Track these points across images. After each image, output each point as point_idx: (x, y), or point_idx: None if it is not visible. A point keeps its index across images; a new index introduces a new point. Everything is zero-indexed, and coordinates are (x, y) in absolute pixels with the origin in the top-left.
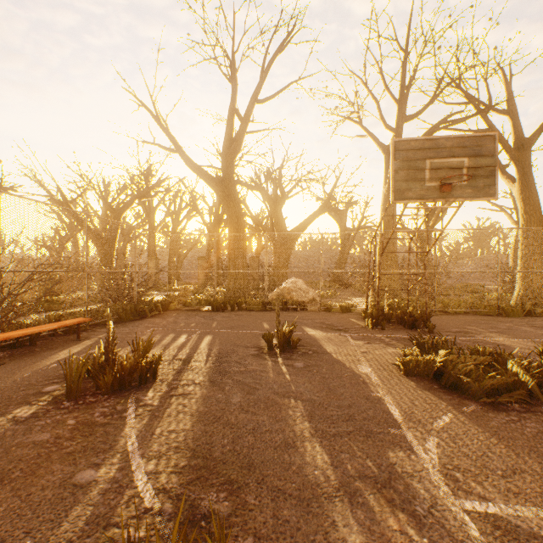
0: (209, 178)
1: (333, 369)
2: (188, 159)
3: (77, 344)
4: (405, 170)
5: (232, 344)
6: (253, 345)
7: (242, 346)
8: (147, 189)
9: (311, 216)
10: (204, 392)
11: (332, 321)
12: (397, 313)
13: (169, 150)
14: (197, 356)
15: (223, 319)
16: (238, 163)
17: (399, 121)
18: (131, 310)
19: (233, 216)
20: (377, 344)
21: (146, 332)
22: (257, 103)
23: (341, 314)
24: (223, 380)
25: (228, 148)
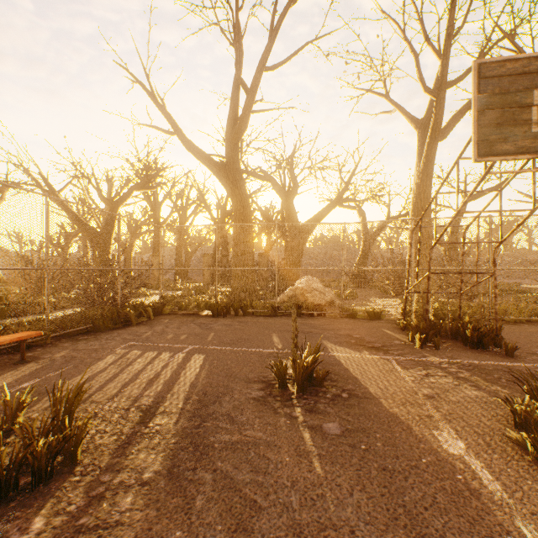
0: (210, 162)
1: (394, 442)
2: (187, 140)
3: (13, 371)
4: (498, 108)
5: (228, 373)
6: (257, 377)
7: (240, 379)
8: (146, 179)
9: (326, 208)
10: (149, 518)
11: (361, 334)
12: (450, 324)
13: (166, 132)
14: (169, 401)
15: (223, 328)
16: (246, 150)
17: (442, 82)
18: (113, 315)
19: (238, 206)
20: (444, 379)
21: (118, 348)
22: (265, 71)
23: (369, 322)
24: (196, 473)
25: (232, 127)
